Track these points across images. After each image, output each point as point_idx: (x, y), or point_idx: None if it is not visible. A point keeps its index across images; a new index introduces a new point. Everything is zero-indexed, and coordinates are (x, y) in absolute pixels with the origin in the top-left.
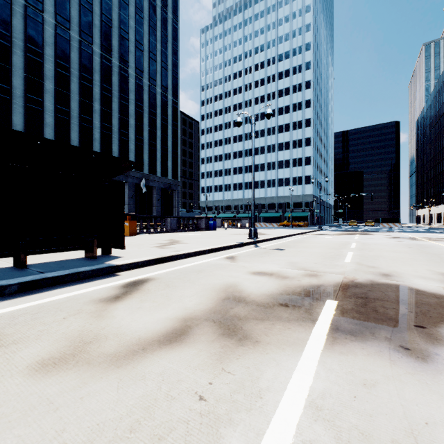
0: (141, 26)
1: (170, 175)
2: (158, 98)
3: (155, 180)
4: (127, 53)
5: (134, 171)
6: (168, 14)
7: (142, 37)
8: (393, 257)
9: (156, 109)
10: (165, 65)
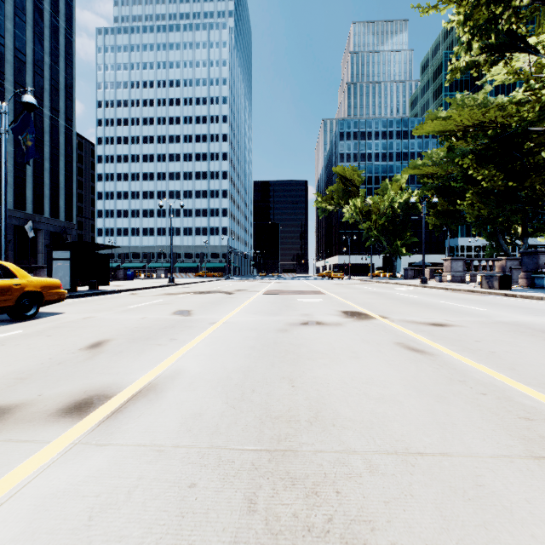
0: (22, 31)
1: (62, 217)
2: (46, 122)
3: (43, 221)
4: (3, 62)
5: (13, 209)
6: (59, 22)
7: (24, 45)
8: (235, 287)
9: (43, 136)
10: (56, 83)
